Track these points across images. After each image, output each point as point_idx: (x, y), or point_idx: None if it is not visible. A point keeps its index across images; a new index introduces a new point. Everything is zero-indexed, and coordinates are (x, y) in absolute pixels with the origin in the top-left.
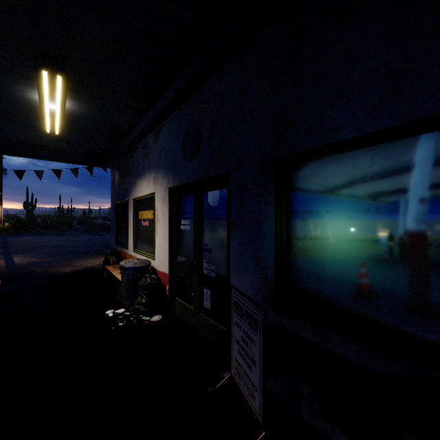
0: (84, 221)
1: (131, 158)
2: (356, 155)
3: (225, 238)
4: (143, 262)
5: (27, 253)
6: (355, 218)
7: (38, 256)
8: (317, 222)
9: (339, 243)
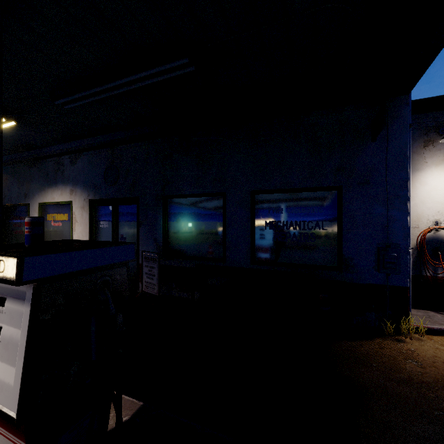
0: None
1: (35, 167)
2: (190, 199)
3: (136, 231)
4: None
5: None
6: (189, 220)
7: None
8: (178, 222)
9: (185, 229)
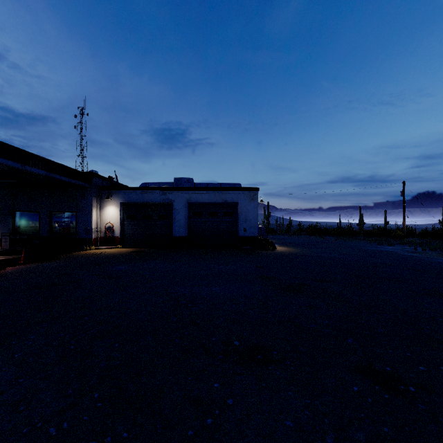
0: None
1: None
2: (25, 213)
3: None
4: None
5: None
6: (25, 220)
7: None
8: (20, 221)
9: (23, 224)
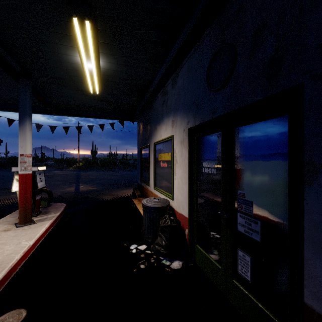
0: (123, 162)
1: (152, 109)
2: None
3: (284, 191)
4: (162, 202)
5: (88, 183)
6: None
7: (93, 185)
8: None
9: None
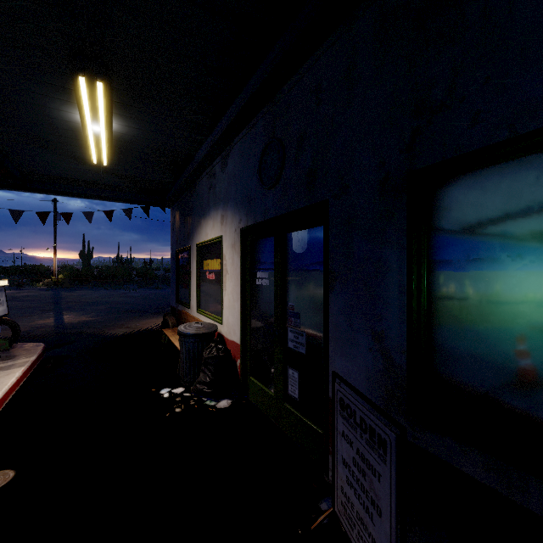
0: (144, 273)
1: (194, 193)
2: None
3: (321, 299)
4: (207, 328)
5: (79, 310)
6: None
7: (91, 314)
8: (490, 275)
9: (542, 313)
